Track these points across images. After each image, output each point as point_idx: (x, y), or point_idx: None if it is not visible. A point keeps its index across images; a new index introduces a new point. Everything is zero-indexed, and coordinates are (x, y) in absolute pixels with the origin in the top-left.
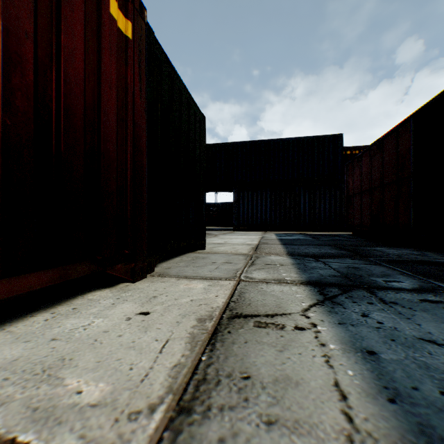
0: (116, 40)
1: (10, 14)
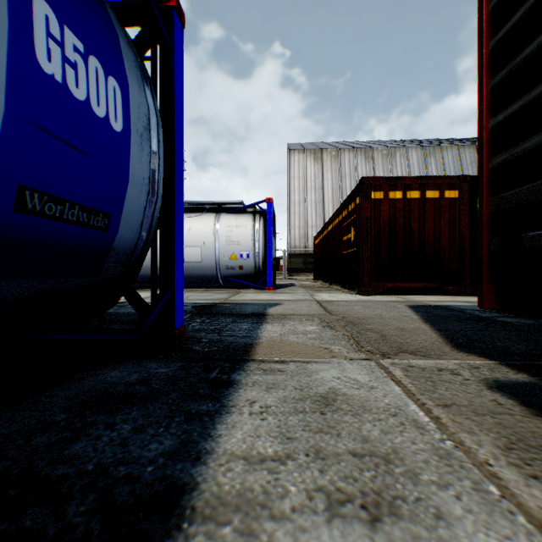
0: (448, 204)
1: (412, 226)
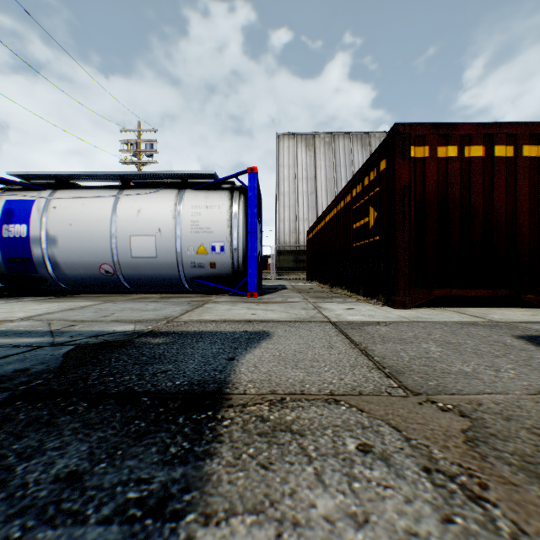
0: (526, 167)
1: (473, 200)
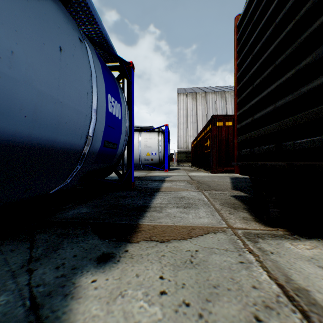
0: None
1: None
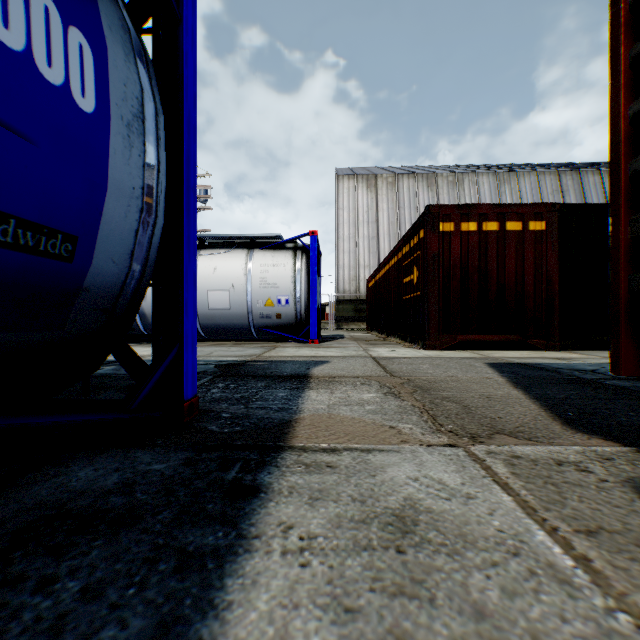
0: (532, 238)
1: (489, 265)
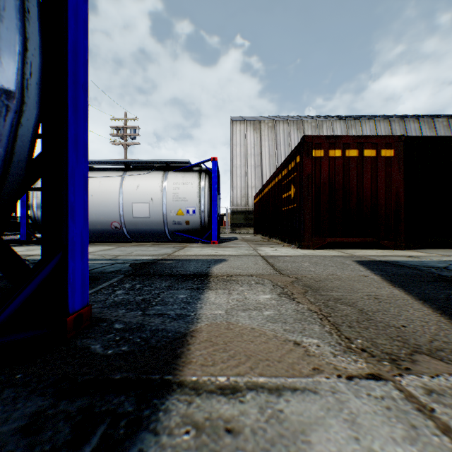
0: (384, 162)
1: (351, 183)
